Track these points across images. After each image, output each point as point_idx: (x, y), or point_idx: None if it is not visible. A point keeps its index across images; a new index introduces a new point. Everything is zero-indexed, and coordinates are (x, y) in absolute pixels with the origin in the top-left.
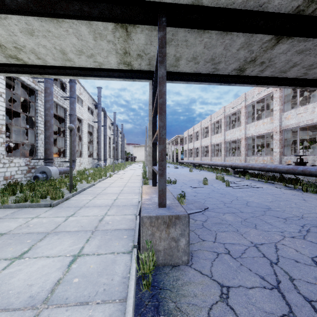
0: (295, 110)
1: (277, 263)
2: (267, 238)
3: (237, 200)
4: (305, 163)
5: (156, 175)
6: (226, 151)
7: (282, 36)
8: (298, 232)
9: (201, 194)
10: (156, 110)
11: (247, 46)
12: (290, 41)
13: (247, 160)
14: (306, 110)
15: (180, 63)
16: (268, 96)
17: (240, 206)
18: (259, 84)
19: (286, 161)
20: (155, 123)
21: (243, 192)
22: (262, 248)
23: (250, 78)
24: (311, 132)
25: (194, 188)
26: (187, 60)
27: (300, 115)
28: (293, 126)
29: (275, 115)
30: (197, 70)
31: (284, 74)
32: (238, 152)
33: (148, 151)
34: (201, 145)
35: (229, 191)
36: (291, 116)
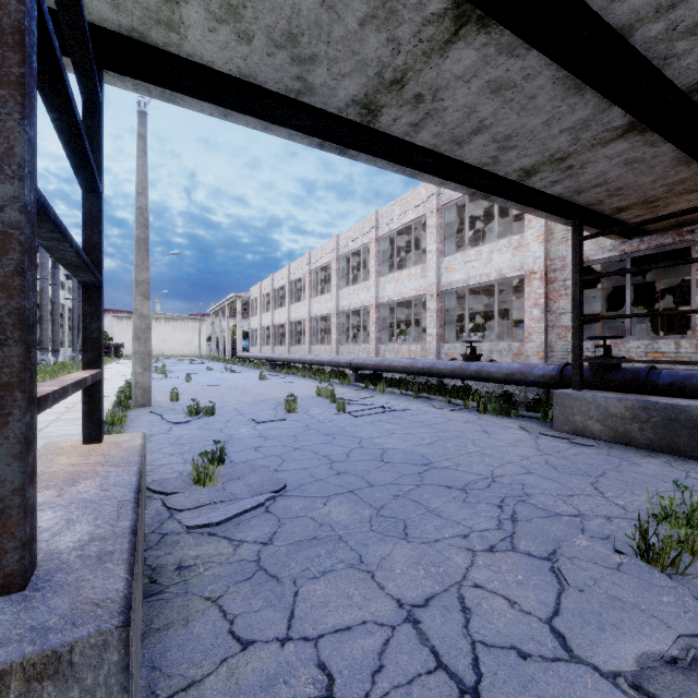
0: (462, 254)
1: (478, 691)
2: (438, 571)
3: (360, 450)
4: (479, 356)
5: (101, 403)
6: (341, 332)
7: (469, 13)
8: (497, 527)
9: (275, 442)
10: (75, 151)
11: (386, 17)
12: (482, 42)
13: (381, 352)
14: (480, 255)
15: (184, 15)
16: (417, 223)
17: (369, 467)
18: (409, 166)
19: (447, 353)
20: (97, 216)
21: (374, 426)
22: (429, 625)
23: (391, 140)
24: (482, 301)
25: (262, 425)
26: (209, 9)
27: (471, 264)
28: (460, 284)
29: (430, 262)
30: (250, 71)
31: (458, 150)
32: (364, 335)
33: (133, 326)
34: (290, 319)
35: (343, 426)
36: (456, 265)
